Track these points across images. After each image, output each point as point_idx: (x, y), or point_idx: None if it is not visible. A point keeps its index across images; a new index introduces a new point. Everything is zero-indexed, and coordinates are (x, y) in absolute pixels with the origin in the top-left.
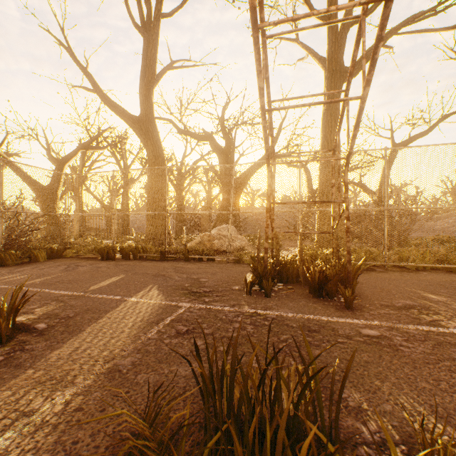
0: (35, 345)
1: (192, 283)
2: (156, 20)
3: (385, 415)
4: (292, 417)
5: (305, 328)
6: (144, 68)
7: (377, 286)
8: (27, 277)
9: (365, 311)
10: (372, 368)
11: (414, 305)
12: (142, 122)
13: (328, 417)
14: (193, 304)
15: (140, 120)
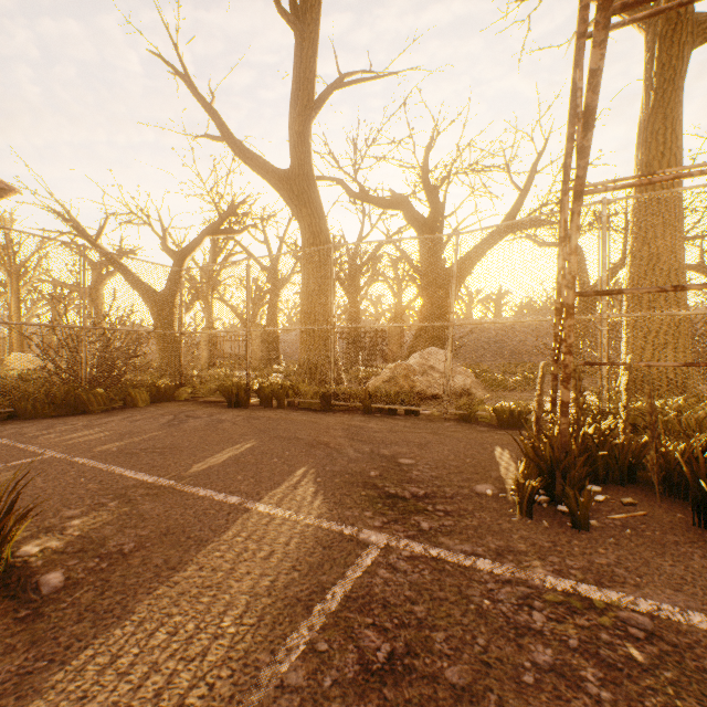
0: None
1: (382, 470)
2: None
3: None
4: None
5: None
6: (297, 87)
7: None
8: (104, 437)
9: None
10: None
11: None
12: (294, 178)
13: None
14: (394, 538)
15: (290, 175)
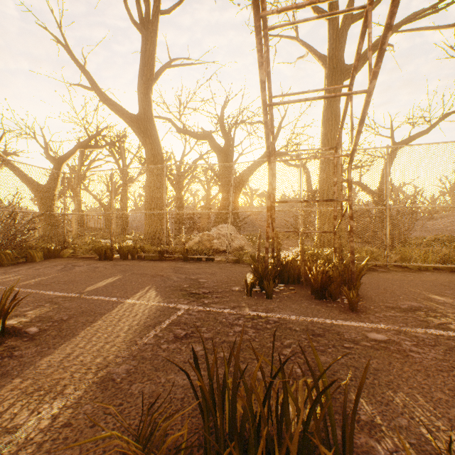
0: (25, 351)
1: (190, 284)
2: (154, 17)
3: (401, 430)
4: (300, 433)
5: (309, 331)
6: (143, 65)
7: (380, 286)
8: (22, 278)
9: (370, 313)
10: (383, 377)
11: (420, 307)
12: (141, 120)
13: (342, 436)
14: (192, 306)
15: (139, 118)
